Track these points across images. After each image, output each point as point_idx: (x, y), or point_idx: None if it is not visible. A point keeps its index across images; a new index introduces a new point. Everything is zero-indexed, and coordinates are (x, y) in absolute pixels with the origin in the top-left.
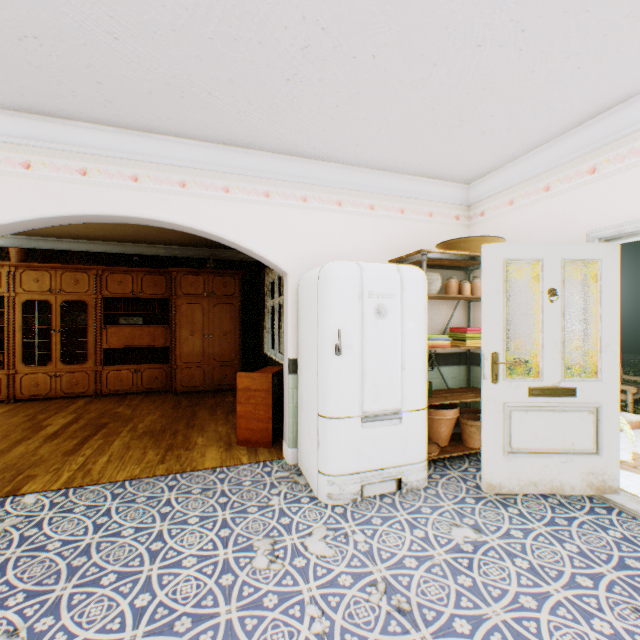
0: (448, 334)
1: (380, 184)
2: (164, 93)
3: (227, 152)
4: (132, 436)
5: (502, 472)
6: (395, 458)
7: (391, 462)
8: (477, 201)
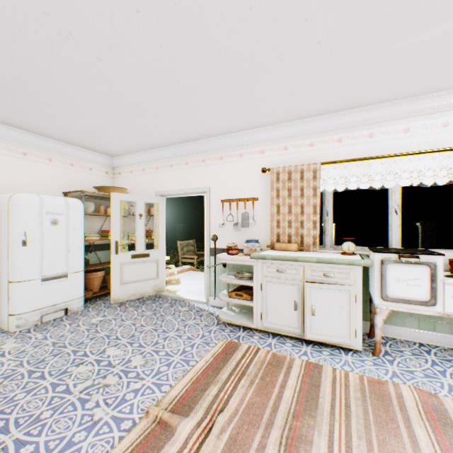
0: (101, 234)
1: (57, 147)
2: None
3: None
4: None
5: (120, 293)
6: (64, 298)
7: (62, 300)
8: (118, 167)
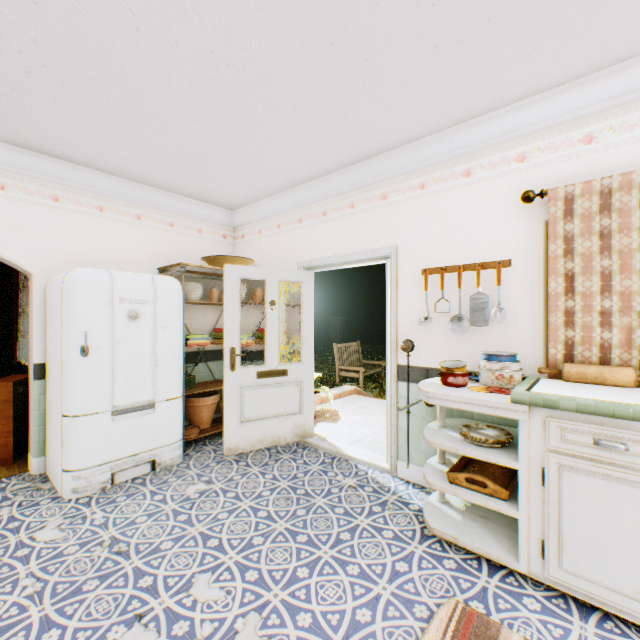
0: (214, 334)
1: (148, 197)
2: None
3: None
4: None
5: (239, 437)
6: (149, 443)
7: (145, 447)
8: (240, 225)
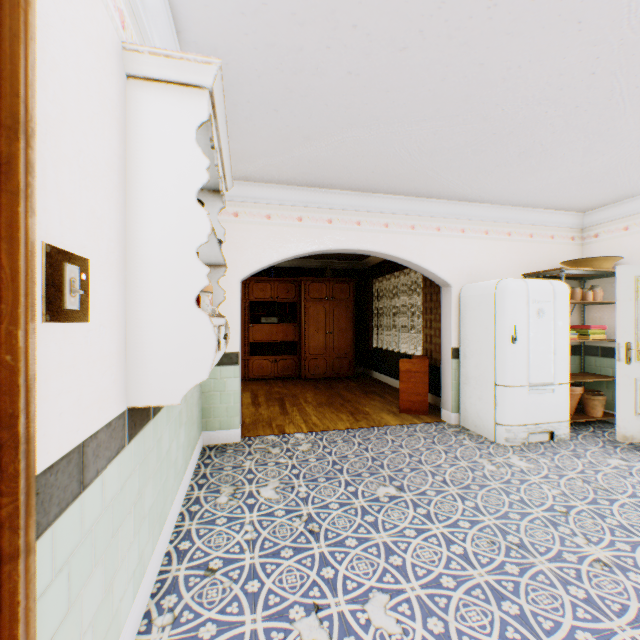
0: (569, 330)
1: (516, 216)
2: (407, 175)
3: (416, 202)
4: (313, 406)
5: (633, 428)
6: (549, 417)
7: (546, 419)
8: (591, 226)
